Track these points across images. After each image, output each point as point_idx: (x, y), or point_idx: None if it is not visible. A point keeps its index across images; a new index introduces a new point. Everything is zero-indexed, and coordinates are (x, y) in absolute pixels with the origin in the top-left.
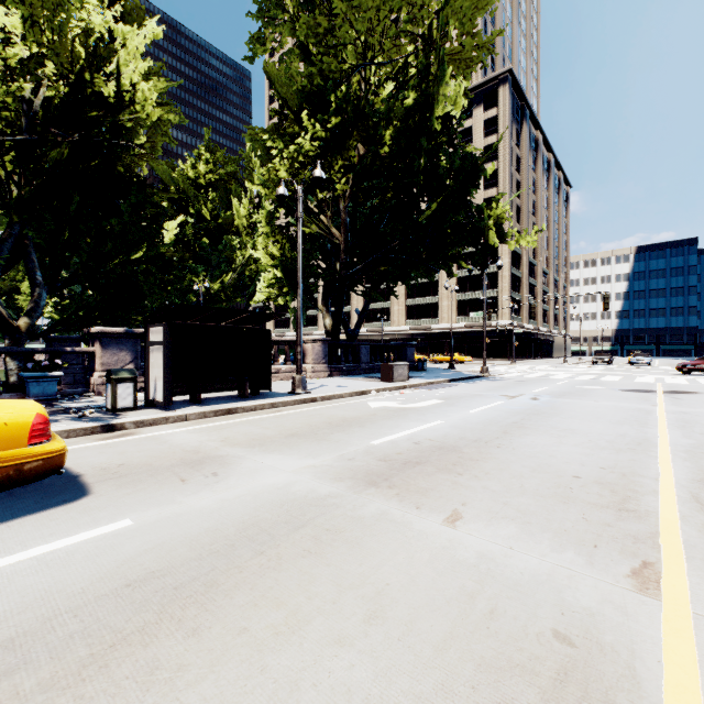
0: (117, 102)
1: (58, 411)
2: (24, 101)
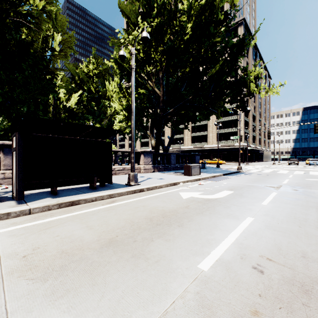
0: (19, 0)
1: None
2: None
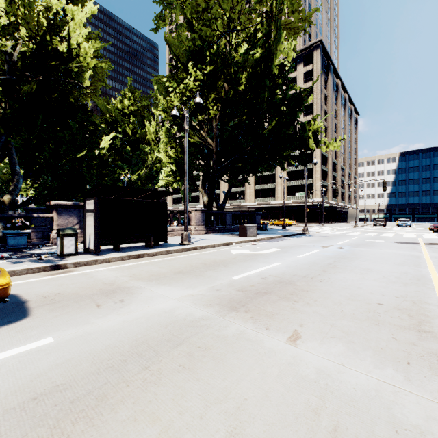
0: (68, 56)
1: (25, 256)
2: (7, 54)
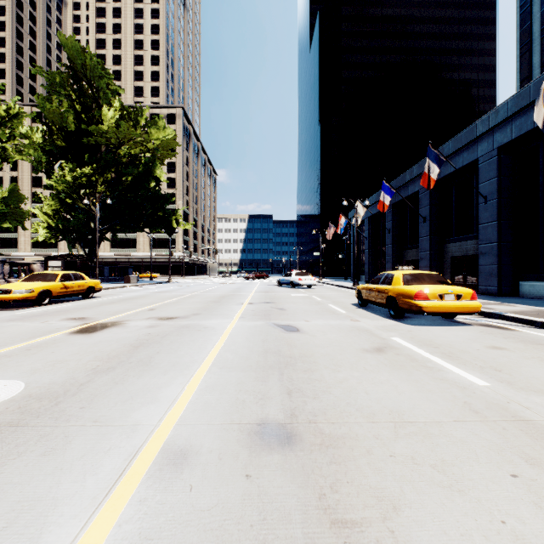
0: None
1: None
2: None
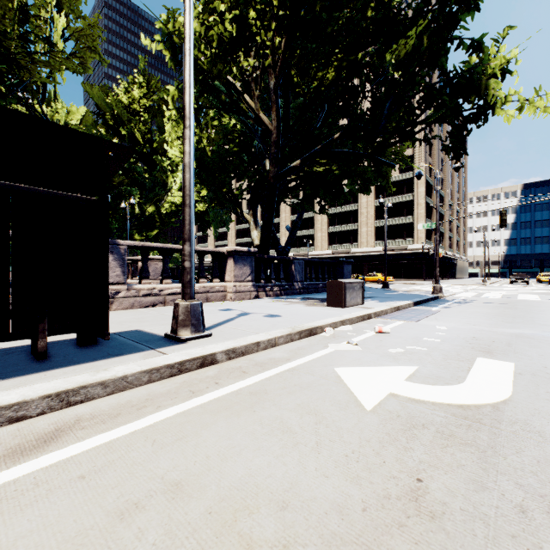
0: None
1: None
2: None
